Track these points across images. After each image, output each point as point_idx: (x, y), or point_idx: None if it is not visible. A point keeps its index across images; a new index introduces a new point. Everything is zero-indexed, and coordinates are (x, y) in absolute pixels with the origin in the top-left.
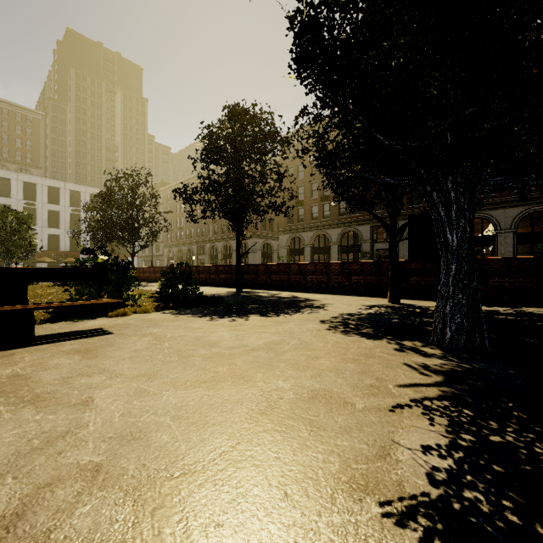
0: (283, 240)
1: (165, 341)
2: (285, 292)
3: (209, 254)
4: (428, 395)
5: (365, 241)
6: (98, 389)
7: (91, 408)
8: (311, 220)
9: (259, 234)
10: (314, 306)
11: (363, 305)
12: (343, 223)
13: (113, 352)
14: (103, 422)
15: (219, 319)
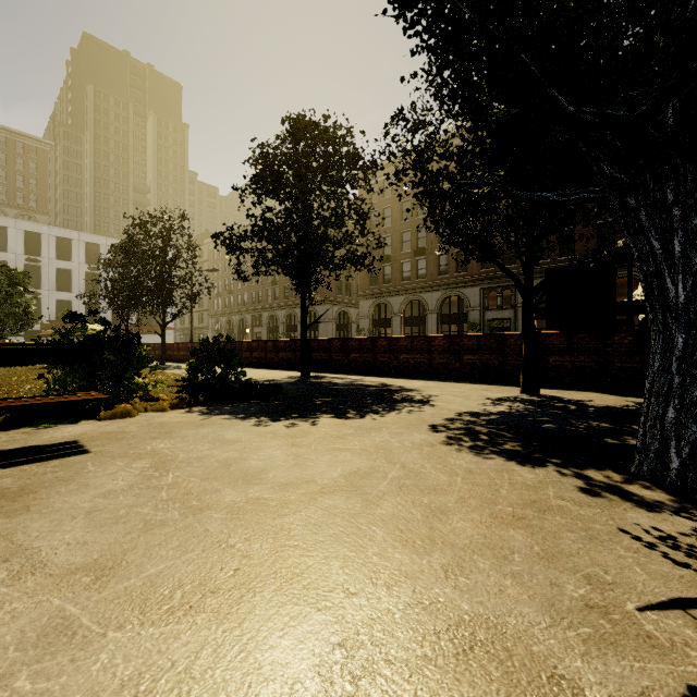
0: (365, 307)
1: (170, 470)
2: (369, 377)
3: (268, 325)
4: None
5: (473, 308)
6: None
7: None
8: (402, 280)
9: (332, 300)
10: (414, 400)
11: (486, 399)
12: (443, 285)
13: (64, 497)
14: None
15: (270, 423)
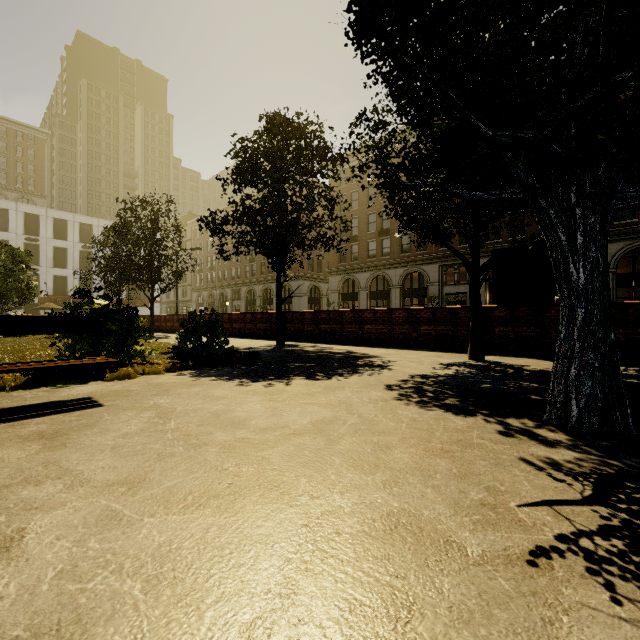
0: (334, 283)
1: (172, 418)
2: (337, 345)
3: (246, 299)
4: (582, 526)
5: (432, 283)
6: (42, 510)
7: (10, 557)
8: (368, 258)
9: (305, 275)
10: (375, 365)
11: (438, 364)
12: (405, 262)
13: (91, 437)
14: (19, 593)
15: (251, 383)
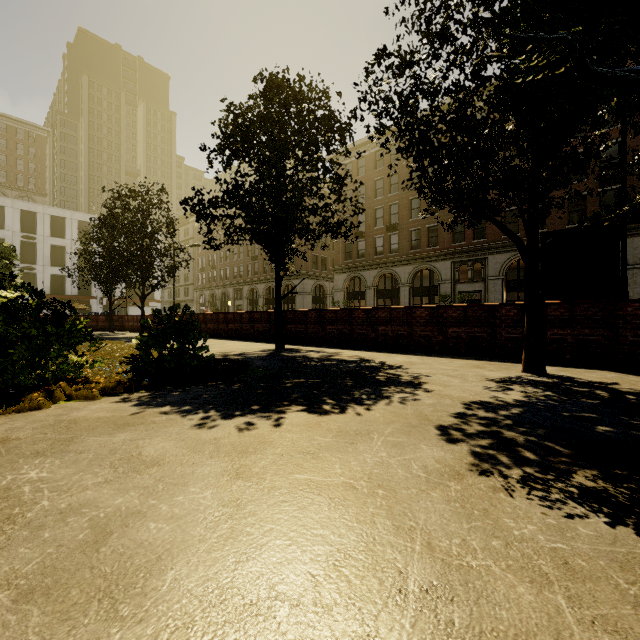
0: (340, 281)
1: None
2: (346, 350)
3: (249, 298)
4: None
5: (444, 281)
6: None
7: None
8: (375, 255)
9: (309, 274)
10: (403, 382)
11: (488, 380)
12: (415, 259)
13: None
14: None
15: (219, 422)
